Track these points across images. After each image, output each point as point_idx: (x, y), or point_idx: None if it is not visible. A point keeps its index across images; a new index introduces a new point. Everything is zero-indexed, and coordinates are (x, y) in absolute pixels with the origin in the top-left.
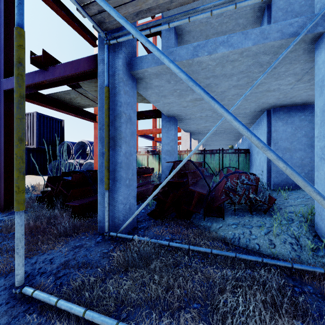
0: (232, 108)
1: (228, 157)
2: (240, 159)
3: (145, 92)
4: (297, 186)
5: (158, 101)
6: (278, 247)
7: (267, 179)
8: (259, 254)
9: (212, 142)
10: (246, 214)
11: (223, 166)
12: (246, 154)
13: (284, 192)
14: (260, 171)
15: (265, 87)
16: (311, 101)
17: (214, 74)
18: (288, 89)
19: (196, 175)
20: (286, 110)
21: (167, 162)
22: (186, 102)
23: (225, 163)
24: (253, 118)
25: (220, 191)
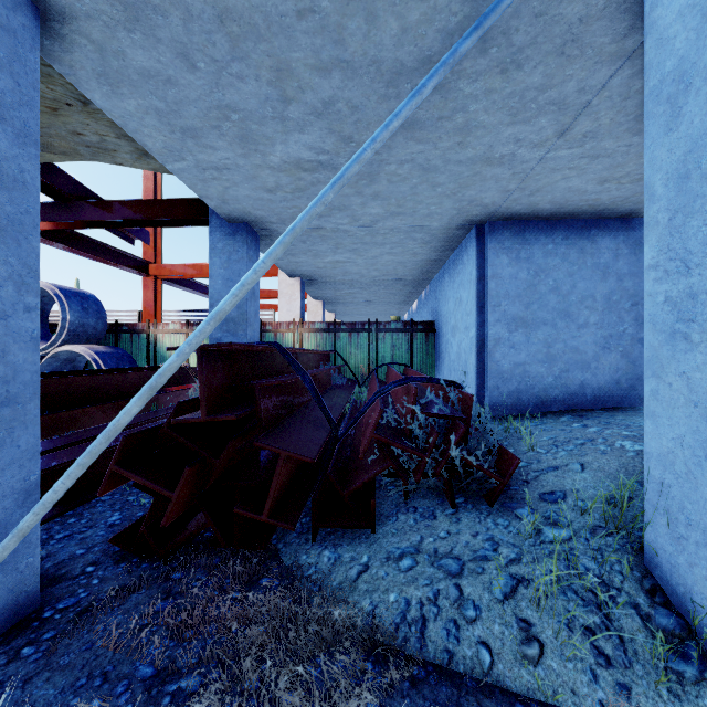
0: (401, 107)
1: (390, 341)
2: (416, 346)
3: (115, 100)
4: (539, 408)
5: (177, 153)
6: (553, 650)
7: (477, 391)
8: (495, 697)
9: (356, 308)
10: (437, 506)
11: (378, 362)
12: (428, 333)
13: (528, 431)
14: (459, 374)
15: (484, 144)
16: (569, 209)
17: (344, 56)
18: (532, 161)
19: (300, 390)
20: (516, 229)
21: (172, 350)
22: (271, 173)
23: (383, 354)
24: (445, 247)
25: (365, 440)
